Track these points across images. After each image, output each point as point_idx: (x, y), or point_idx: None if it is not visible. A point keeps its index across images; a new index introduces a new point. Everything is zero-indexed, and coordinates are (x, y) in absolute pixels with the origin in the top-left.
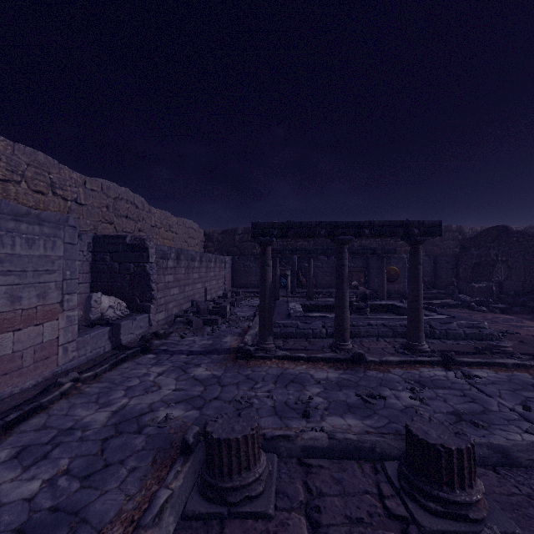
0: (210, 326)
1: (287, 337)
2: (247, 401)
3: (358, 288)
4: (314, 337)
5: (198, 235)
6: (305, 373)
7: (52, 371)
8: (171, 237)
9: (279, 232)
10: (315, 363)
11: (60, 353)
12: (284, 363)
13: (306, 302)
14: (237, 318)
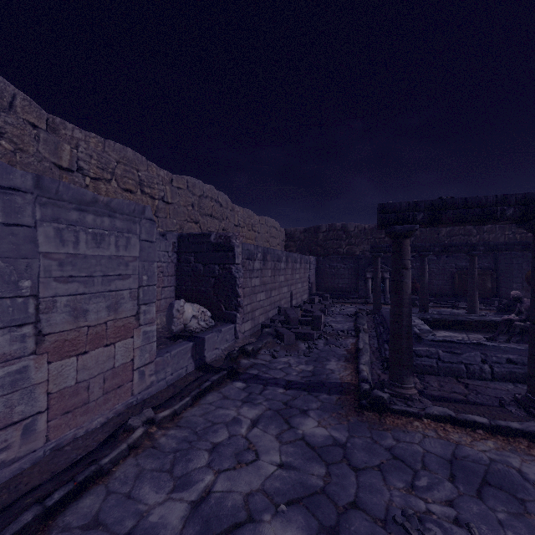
0: (304, 342)
1: (423, 372)
2: (422, 532)
3: (521, 300)
4: (469, 377)
5: (279, 234)
6: (502, 462)
7: (126, 402)
8: (253, 236)
9: (427, 216)
10: (509, 439)
11: (135, 378)
12: (448, 430)
13: (426, 315)
14: (334, 331)
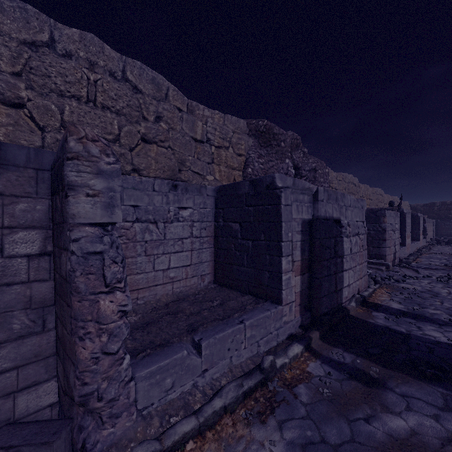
0: (447, 245)
1: None
2: None
3: None
4: None
5: (408, 208)
6: None
7: (421, 245)
8: None
9: None
10: None
11: (421, 242)
12: None
13: None
14: None
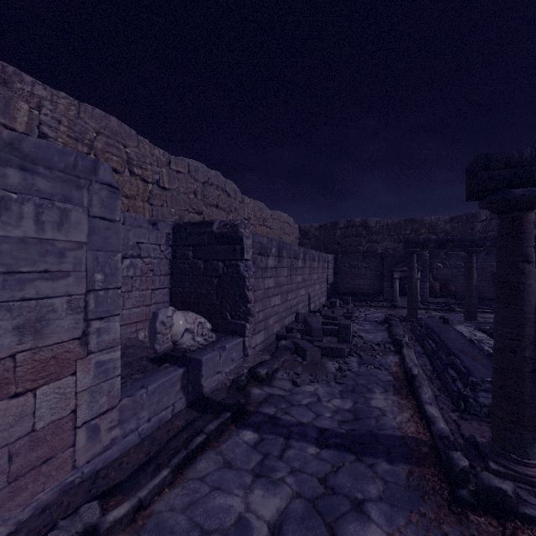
0: (331, 359)
1: None
2: None
3: None
4: None
5: (293, 231)
6: None
7: (62, 483)
8: (265, 232)
9: None
10: None
11: (81, 439)
12: None
13: (483, 325)
14: (366, 344)
